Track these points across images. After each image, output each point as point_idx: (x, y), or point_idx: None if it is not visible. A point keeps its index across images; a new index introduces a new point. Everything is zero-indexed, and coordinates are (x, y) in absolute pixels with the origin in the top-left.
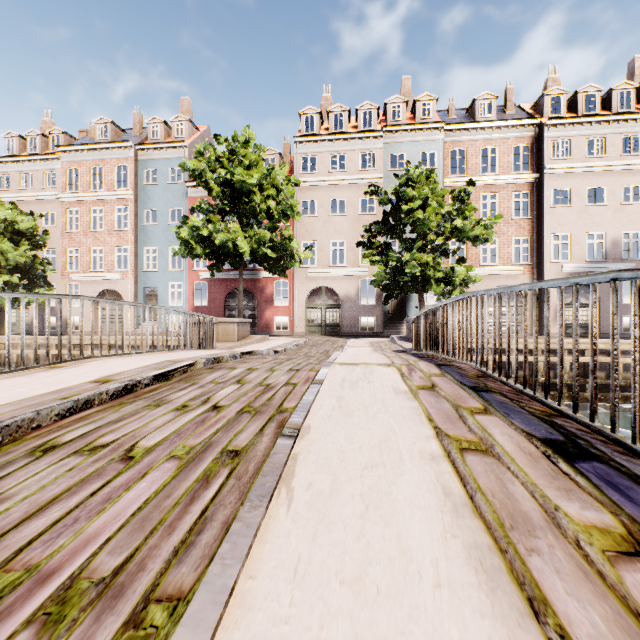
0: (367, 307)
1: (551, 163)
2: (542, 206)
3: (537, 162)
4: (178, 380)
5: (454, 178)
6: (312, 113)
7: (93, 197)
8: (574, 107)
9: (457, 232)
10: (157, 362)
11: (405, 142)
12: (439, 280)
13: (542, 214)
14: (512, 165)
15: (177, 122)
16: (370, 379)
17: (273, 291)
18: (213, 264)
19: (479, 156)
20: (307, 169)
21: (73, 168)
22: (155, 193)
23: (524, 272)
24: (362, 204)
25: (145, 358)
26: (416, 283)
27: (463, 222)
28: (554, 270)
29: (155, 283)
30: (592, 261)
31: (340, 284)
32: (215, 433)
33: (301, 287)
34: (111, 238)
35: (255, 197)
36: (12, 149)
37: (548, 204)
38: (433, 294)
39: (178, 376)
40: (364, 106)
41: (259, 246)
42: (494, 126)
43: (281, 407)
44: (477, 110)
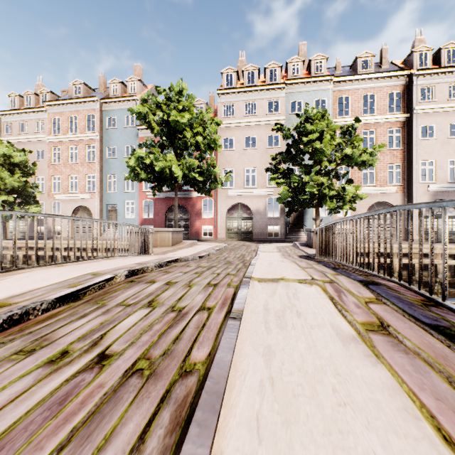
0: (273, 219)
1: (419, 105)
2: (412, 139)
3: (407, 105)
4: (88, 300)
5: (341, 118)
6: (231, 72)
7: (70, 138)
8: (437, 60)
9: (347, 159)
10: (79, 275)
11: (302, 92)
12: (332, 197)
13: (412, 145)
14: (387, 107)
15: (131, 82)
16: (298, 308)
17: (201, 207)
18: (155, 186)
19: (361, 101)
20: (227, 115)
21: (56, 117)
22: (115, 135)
23: (397, 191)
24: (268, 141)
25: (74, 269)
26: (314, 200)
27: (352, 150)
28: (422, 189)
29: (115, 201)
30: (453, 182)
31: (252, 201)
32: (60, 447)
33: (222, 204)
34: (83, 168)
35: (186, 133)
36: (14, 105)
37: (417, 137)
38: (323, 208)
39: (92, 293)
40: (270, 65)
41: (189, 171)
42: (373, 77)
43: (187, 360)
44: (359, 66)
